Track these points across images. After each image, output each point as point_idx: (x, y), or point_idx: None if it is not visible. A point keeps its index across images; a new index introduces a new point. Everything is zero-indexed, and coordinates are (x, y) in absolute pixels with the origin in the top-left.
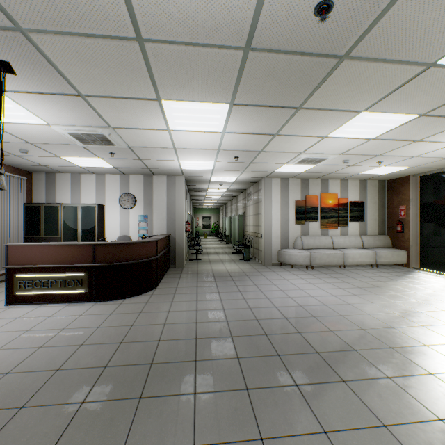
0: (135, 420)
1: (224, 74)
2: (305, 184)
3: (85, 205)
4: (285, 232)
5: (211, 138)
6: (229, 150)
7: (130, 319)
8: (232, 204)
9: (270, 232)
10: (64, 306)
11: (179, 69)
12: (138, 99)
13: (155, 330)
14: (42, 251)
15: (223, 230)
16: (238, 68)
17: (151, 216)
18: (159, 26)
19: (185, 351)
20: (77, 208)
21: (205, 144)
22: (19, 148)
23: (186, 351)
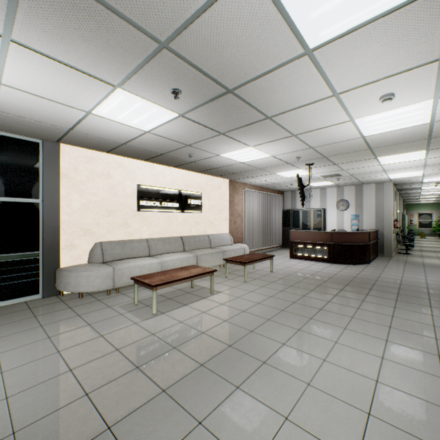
0: (370, 292)
1: (417, 145)
2: None
3: (314, 209)
4: None
5: (415, 162)
6: (436, 164)
7: (355, 272)
8: None
9: None
10: (316, 262)
11: (388, 150)
12: (363, 160)
13: (372, 277)
14: (304, 234)
15: None
16: (425, 142)
17: (360, 215)
18: (379, 145)
19: (392, 285)
20: (310, 212)
21: (410, 165)
22: (289, 183)
23: (393, 285)
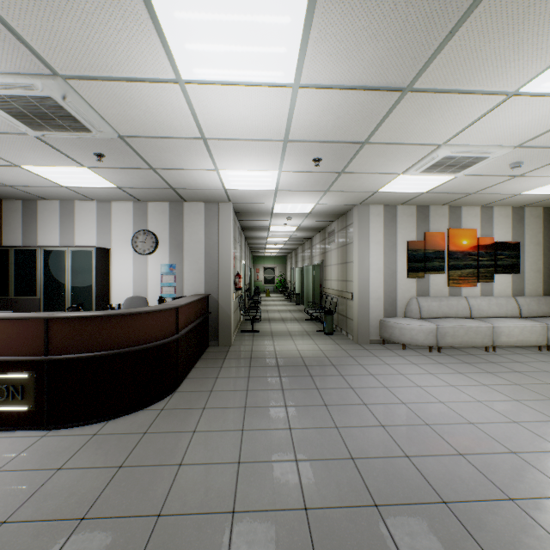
0: None
1: None
2: (423, 215)
3: (76, 248)
4: (391, 291)
5: (271, 107)
6: (305, 142)
7: (88, 491)
8: (304, 249)
9: (366, 291)
10: None
11: None
12: None
13: (127, 545)
14: None
15: (291, 285)
16: None
17: (180, 266)
18: None
19: None
20: (64, 254)
21: (259, 125)
22: None
23: None
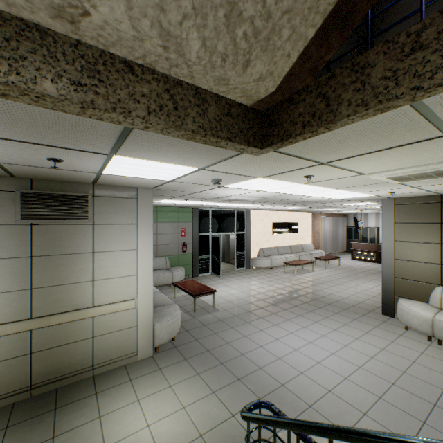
0: None
1: None
2: None
3: (370, 228)
4: None
5: None
6: None
7: None
8: None
9: None
10: (367, 262)
11: None
12: None
13: None
14: (360, 245)
15: None
16: None
17: None
18: None
19: None
20: (367, 229)
21: None
22: (351, 212)
23: None
